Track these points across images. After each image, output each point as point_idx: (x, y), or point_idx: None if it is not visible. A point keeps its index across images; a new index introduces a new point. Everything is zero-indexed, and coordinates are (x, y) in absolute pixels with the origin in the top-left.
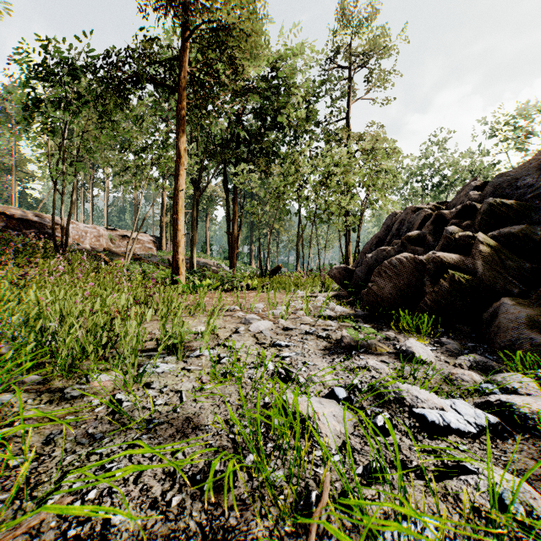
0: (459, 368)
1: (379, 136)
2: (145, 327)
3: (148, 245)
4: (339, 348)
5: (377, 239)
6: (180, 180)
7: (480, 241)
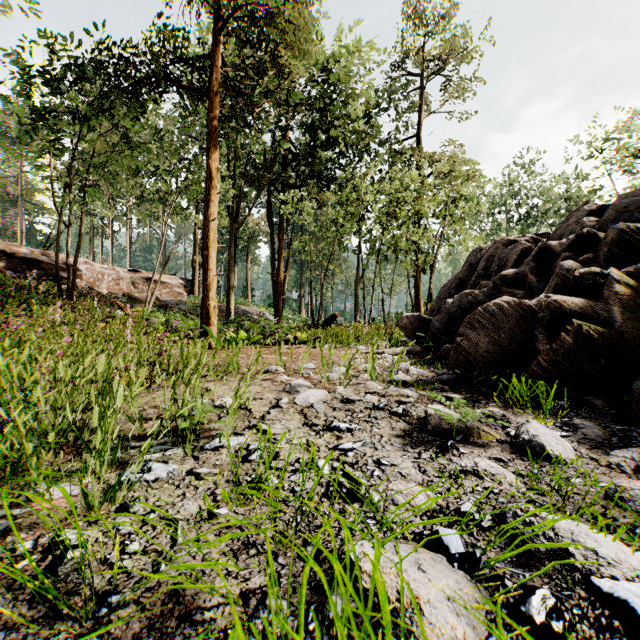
0: (617, 471)
1: (456, 157)
2: (154, 397)
3: (177, 290)
4: (424, 433)
5: (457, 281)
6: (211, 207)
7: (614, 279)
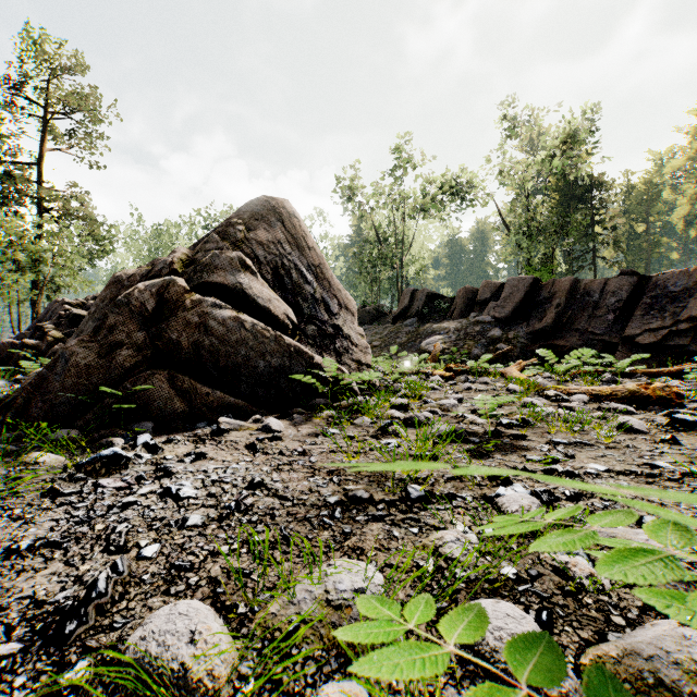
0: None
1: (83, 199)
2: None
3: None
4: None
5: (38, 321)
6: None
7: (51, 335)
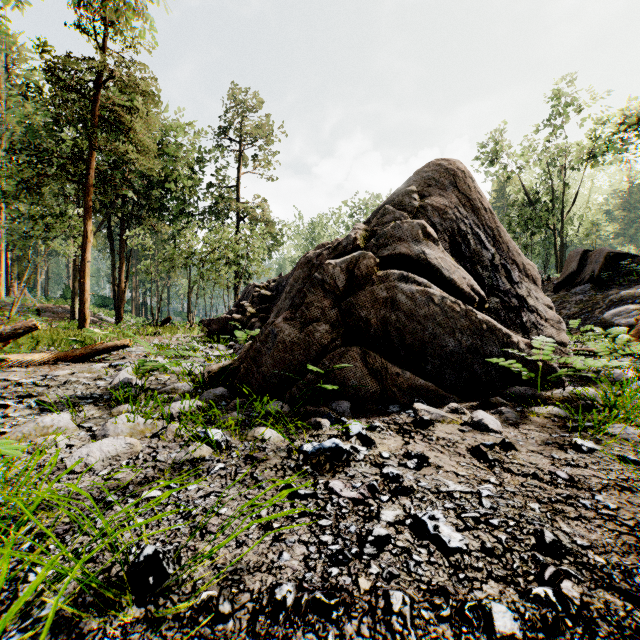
0: None
1: (264, 207)
2: None
3: None
4: None
5: (239, 301)
6: (87, 253)
7: (248, 311)
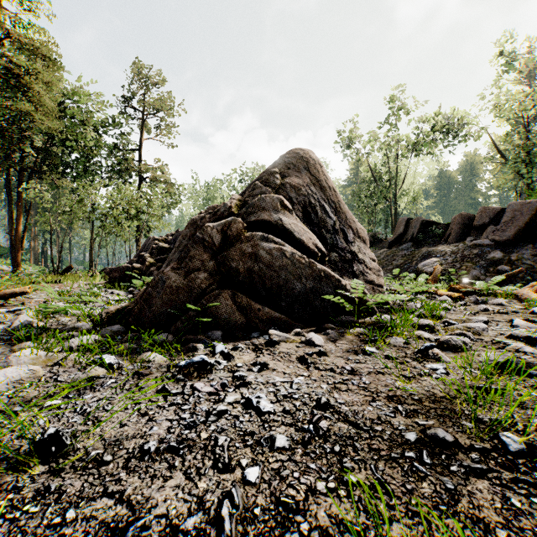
0: None
1: (164, 169)
2: None
3: None
4: None
5: (139, 252)
6: None
7: (148, 261)
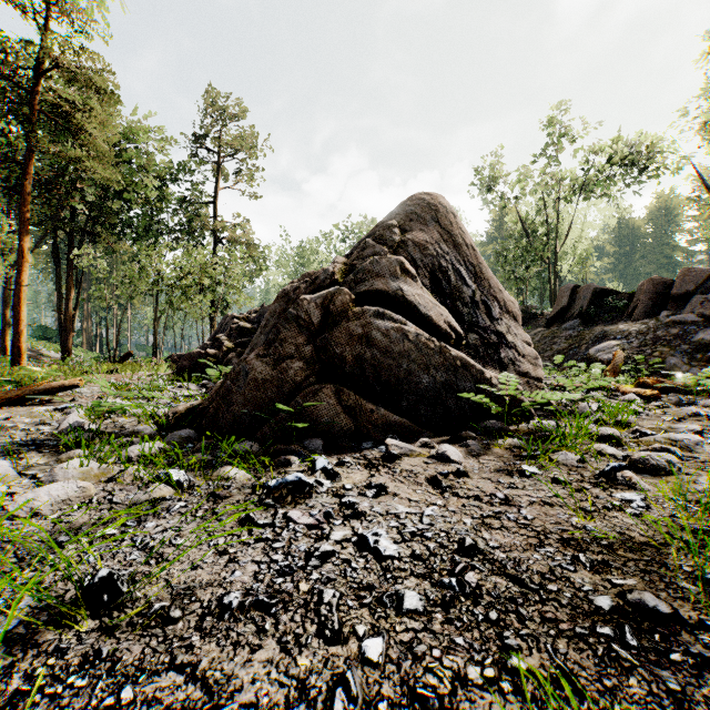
0: None
1: (245, 227)
2: None
3: None
4: None
5: (215, 334)
6: (24, 275)
7: (225, 345)
